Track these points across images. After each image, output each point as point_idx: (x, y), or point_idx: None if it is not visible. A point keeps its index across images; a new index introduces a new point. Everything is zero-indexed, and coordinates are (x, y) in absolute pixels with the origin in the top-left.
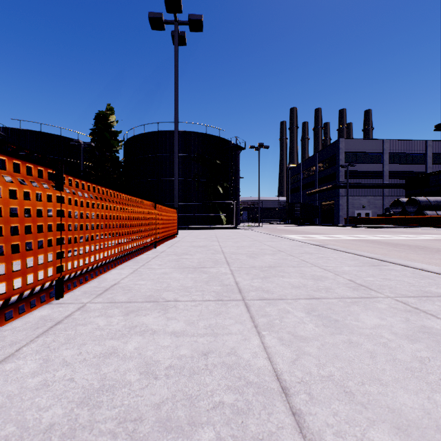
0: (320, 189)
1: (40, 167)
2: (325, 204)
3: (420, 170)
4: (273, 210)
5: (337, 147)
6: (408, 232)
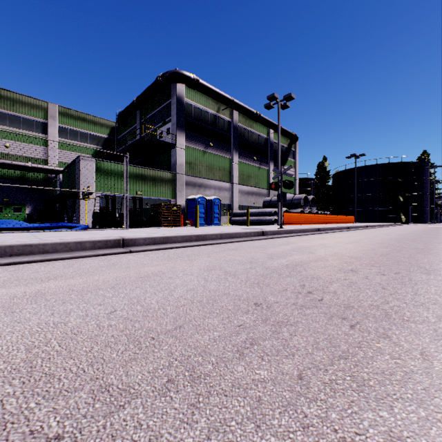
0: None
1: (336, 215)
2: None
3: None
4: None
5: None
6: None
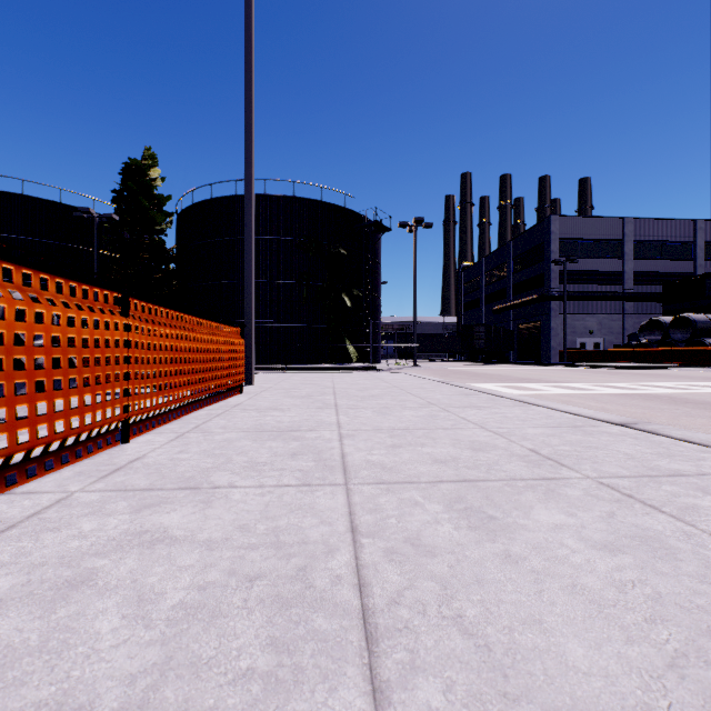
0: (516, 301)
1: None
2: (525, 327)
3: (685, 270)
4: (437, 338)
5: (546, 230)
6: (697, 377)
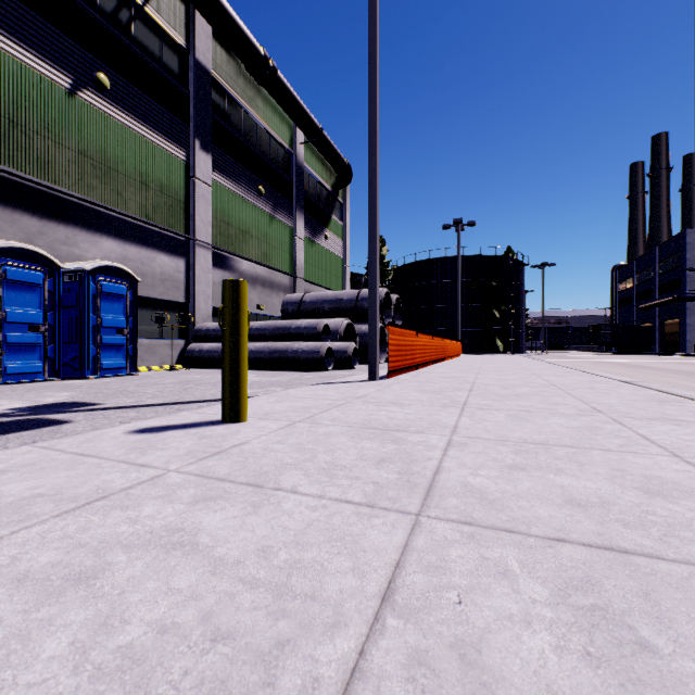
0: (656, 302)
1: (450, 339)
2: (668, 323)
3: None
4: (584, 333)
5: (682, 241)
6: None
